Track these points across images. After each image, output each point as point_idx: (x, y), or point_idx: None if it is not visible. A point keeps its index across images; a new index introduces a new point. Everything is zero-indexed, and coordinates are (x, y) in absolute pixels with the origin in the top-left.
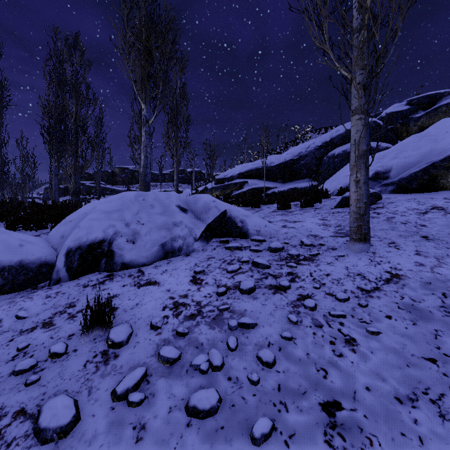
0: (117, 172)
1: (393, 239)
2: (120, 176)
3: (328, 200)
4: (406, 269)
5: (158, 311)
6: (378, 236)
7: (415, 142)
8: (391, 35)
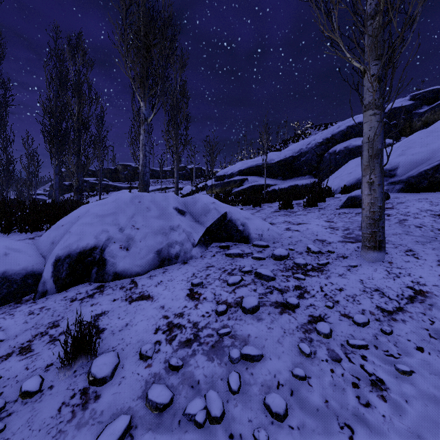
0: (120, 169)
1: (409, 246)
2: (123, 173)
3: (332, 199)
4: (430, 284)
5: (150, 334)
6: (392, 242)
7: (423, 138)
8: (411, 21)
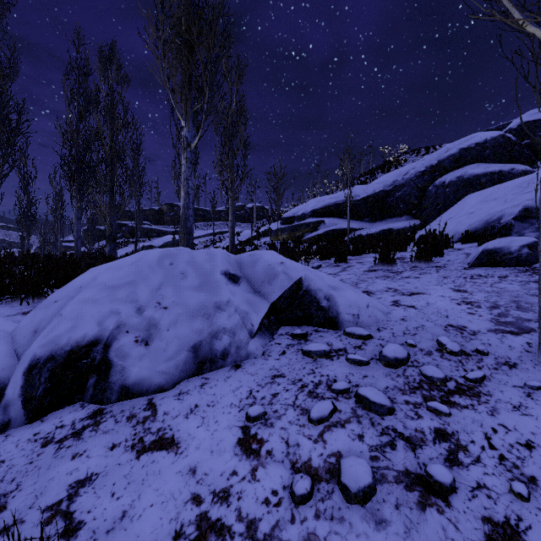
0: (165, 210)
1: None
2: (168, 215)
3: (452, 252)
4: None
5: None
6: None
7: None
8: None
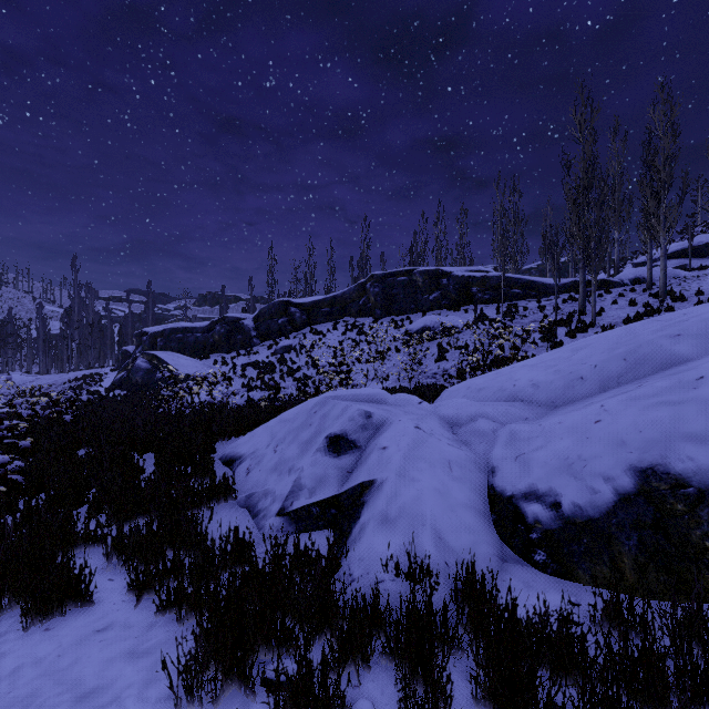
0: None
1: None
2: None
3: None
4: None
5: None
6: None
7: None
8: None
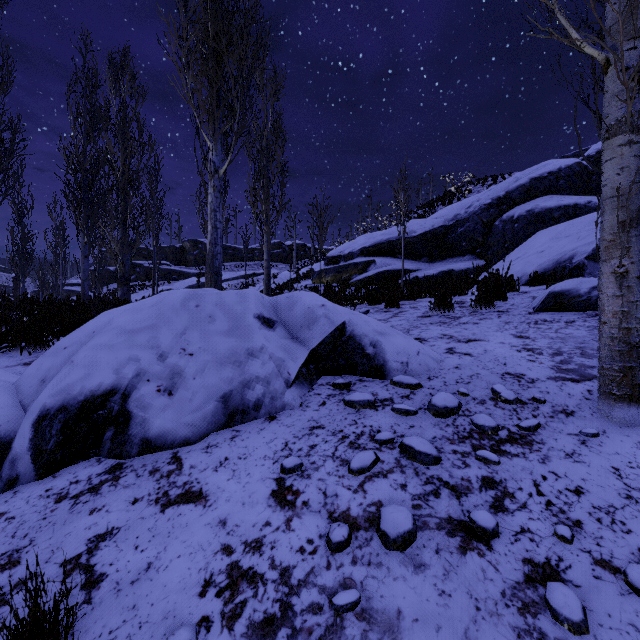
0: (188, 248)
1: None
2: (192, 254)
3: (517, 296)
4: None
5: (190, 596)
6: None
7: None
8: None
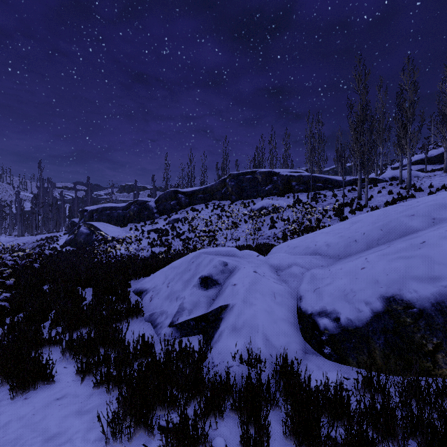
0: None
1: None
2: None
3: None
4: None
5: None
6: None
7: None
8: None
